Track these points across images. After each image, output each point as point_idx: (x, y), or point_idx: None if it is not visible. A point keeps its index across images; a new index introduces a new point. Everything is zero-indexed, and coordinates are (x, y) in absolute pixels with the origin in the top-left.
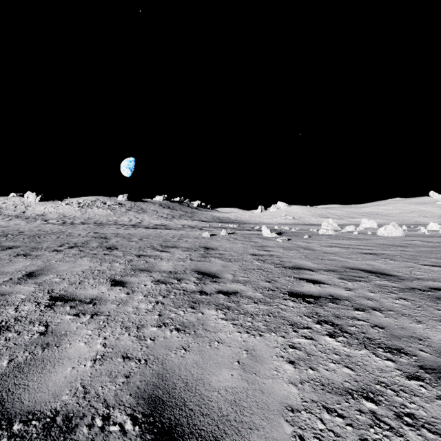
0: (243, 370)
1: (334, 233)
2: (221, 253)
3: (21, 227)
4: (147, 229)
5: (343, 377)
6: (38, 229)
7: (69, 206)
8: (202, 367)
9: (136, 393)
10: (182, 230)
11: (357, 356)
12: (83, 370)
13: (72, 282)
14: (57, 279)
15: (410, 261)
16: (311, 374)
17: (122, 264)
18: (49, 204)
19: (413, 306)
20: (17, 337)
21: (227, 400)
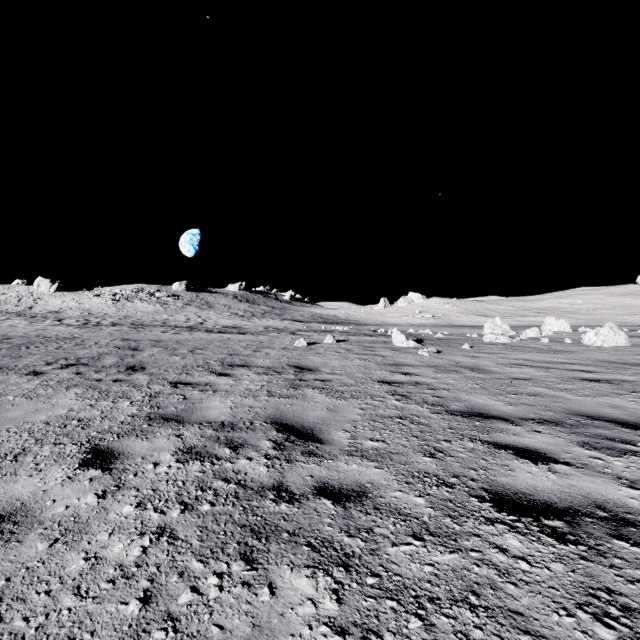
0: None
1: (509, 340)
2: (325, 379)
3: (13, 331)
4: (210, 333)
5: None
6: (38, 334)
7: (99, 298)
8: None
9: None
10: (263, 335)
11: None
12: None
13: (2, 453)
14: None
15: None
16: None
17: (135, 403)
18: (70, 296)
19: None
20: None
21: None
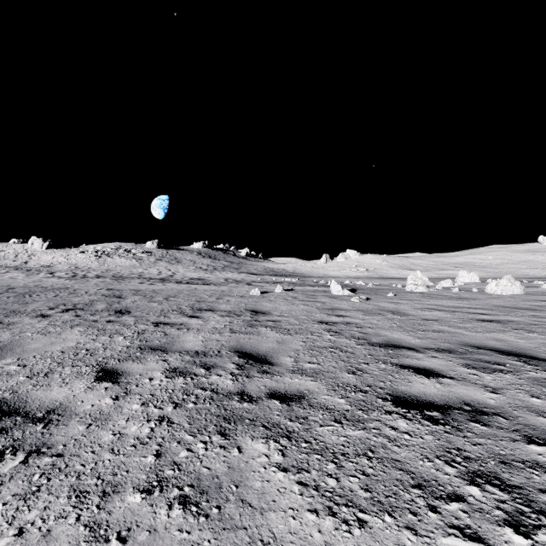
0: None
1: (427, 290)
2: (275, 320)
3: (14, 282)
4: (179, 284)
5: None
6: (36, 285)
7: (83, 255)
8: None
9: None
10: (224, 286)
11: None
12: None
13: (35, 372)
14: (14, 366)
15: None
16: None
17: (127, 338)
18: (59, 253)
19: None
20: None
21: None
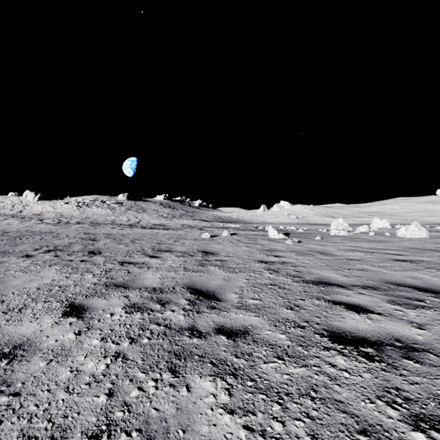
0: None
1: (347, 234)
2: (223, 260)
3: (10, 227)
4: (144, 229)
5: None
6: (27, 229)
7: (67, 205)
8: None
9: None
10: (180, 230)
11: None
12: None
13: (11, 307)
14: None
15: None
16: None
17: (96, 275)
18: (48, 204)
19: None
20: None
21: None
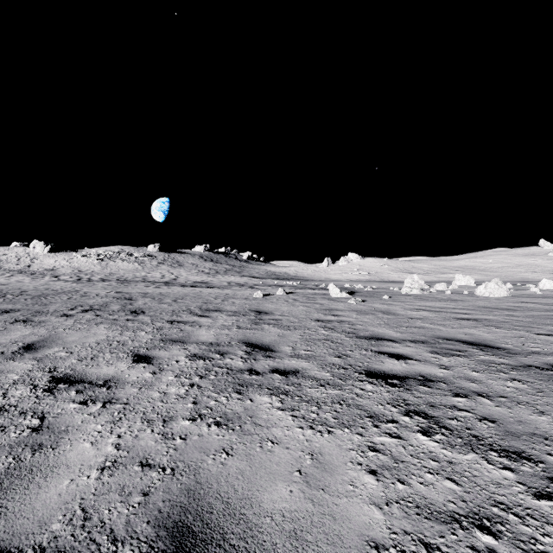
0: (306, 484)
1: (421, 292)
2: (277, 319)
3: (24, 285)
4: (184, 287)
5: (445, 494)
6: (46, 288)
7: (86, 258)
8: (250, 480)
9: (157, 520)
10: (228, 289)
11: (463, 463)
12: (85, 484)
13: (82, 357)
14: (63, 353)
15: (521, 329)
16: (400, 490)
17: (149, 333)
18: (61, 257)
19: (531, 391)
20: (0, 434)
21: (284, 530)
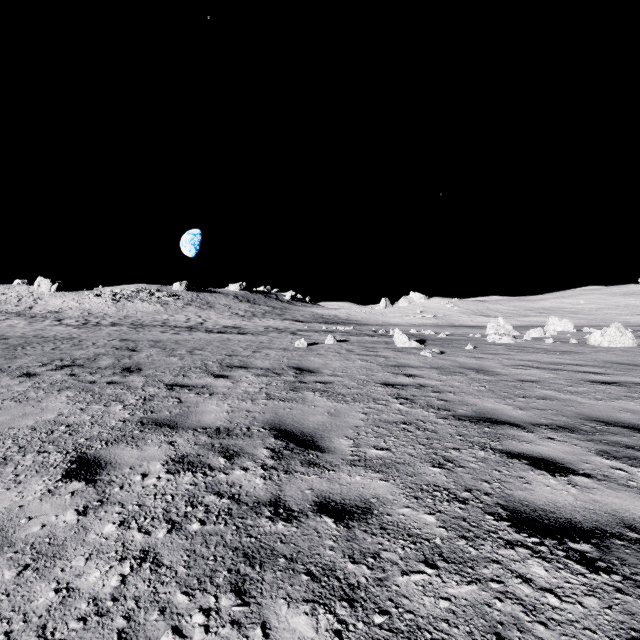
0: None
1: (513, 341)
2: (326, 382)
3: (11, 331)
4: (209, 333)
5: None
6: (36, 334)
7: (99, 298)
8: None
9: None
10: (263, 335)
11: None
12: None
13: None
14: None
15: None
16: None
17: (128, 407)
18: (71, 296)
19: None
20: None
21: None
